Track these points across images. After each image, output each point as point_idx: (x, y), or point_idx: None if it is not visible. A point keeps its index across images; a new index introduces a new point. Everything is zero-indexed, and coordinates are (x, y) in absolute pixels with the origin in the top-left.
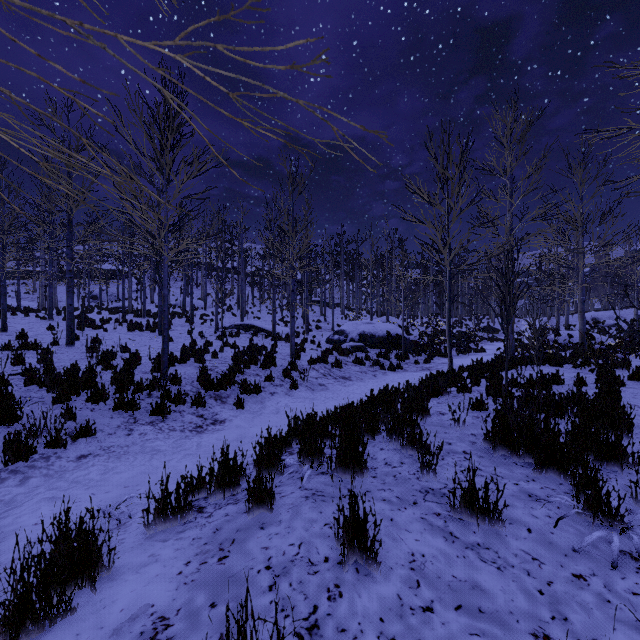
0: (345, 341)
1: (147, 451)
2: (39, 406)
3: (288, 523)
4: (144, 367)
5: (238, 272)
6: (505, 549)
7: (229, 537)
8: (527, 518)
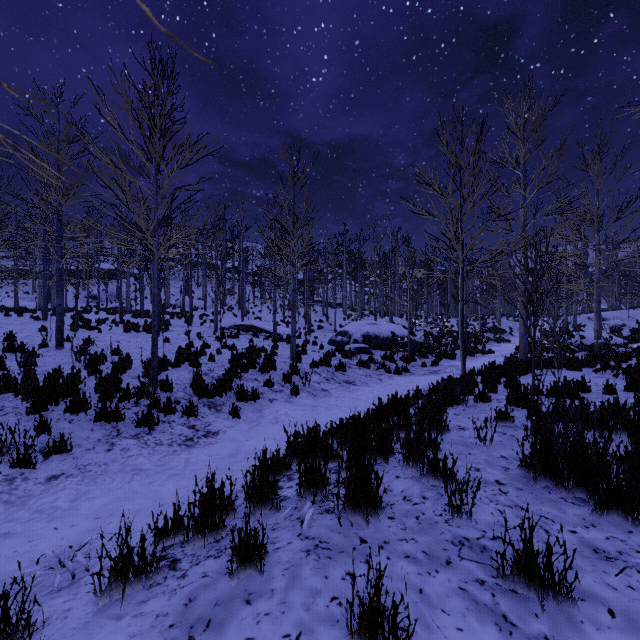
0: (348, 342)
1: (128, 470)
2: (11, 417)
3: (283, 595)
4: (134, 371)
5: (239, 271)
6: None
7: (204, 615)
8: (602, 590)
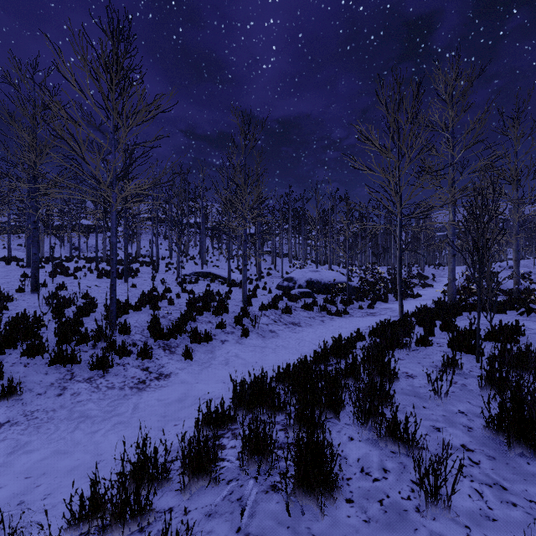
0: (294, 287)
1: (74, 417)
2: None
3: None
4: (98, 314)
5: (199, 226)
6: None
7: None
8: None
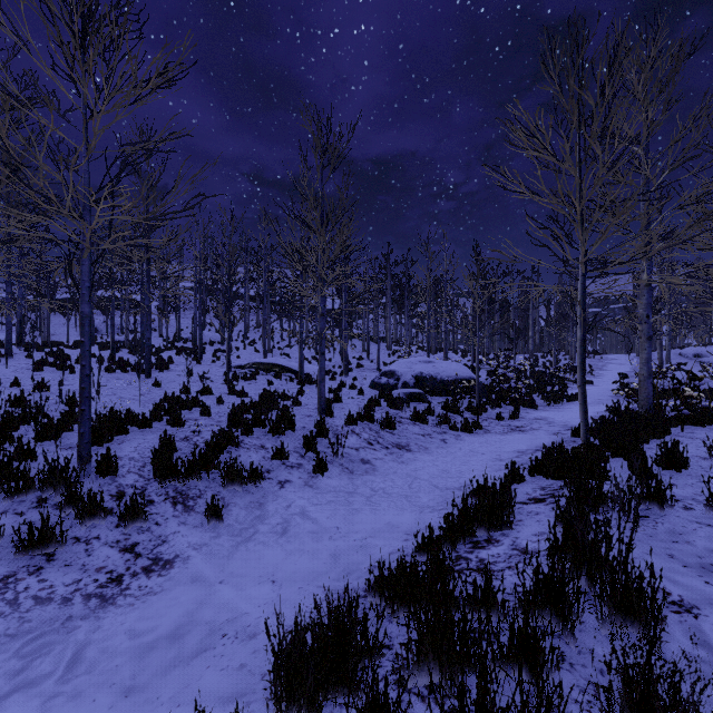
0: (396, 386)
1: None
2: None
3: None
4: (75, 436)
5: (262, 298)
6: None
7: None
8: None
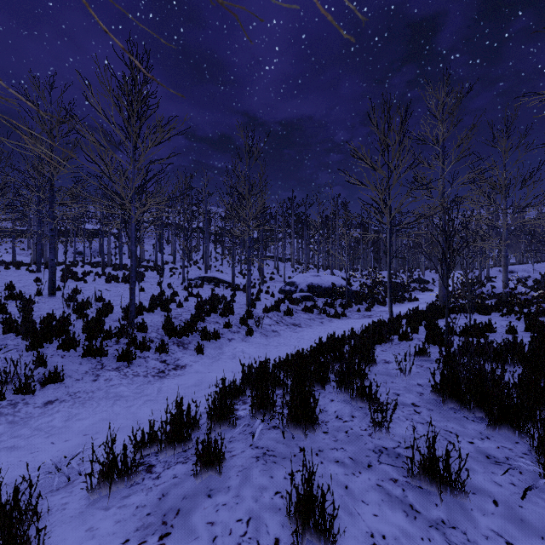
0: (295, 291)
1: (110, 397)
2: (13, 353)
3: (237, 490)
4: (115, 315)
5: (203, 231)
6: (473, 529)
7: (174, 506)
8: (490, 486)
